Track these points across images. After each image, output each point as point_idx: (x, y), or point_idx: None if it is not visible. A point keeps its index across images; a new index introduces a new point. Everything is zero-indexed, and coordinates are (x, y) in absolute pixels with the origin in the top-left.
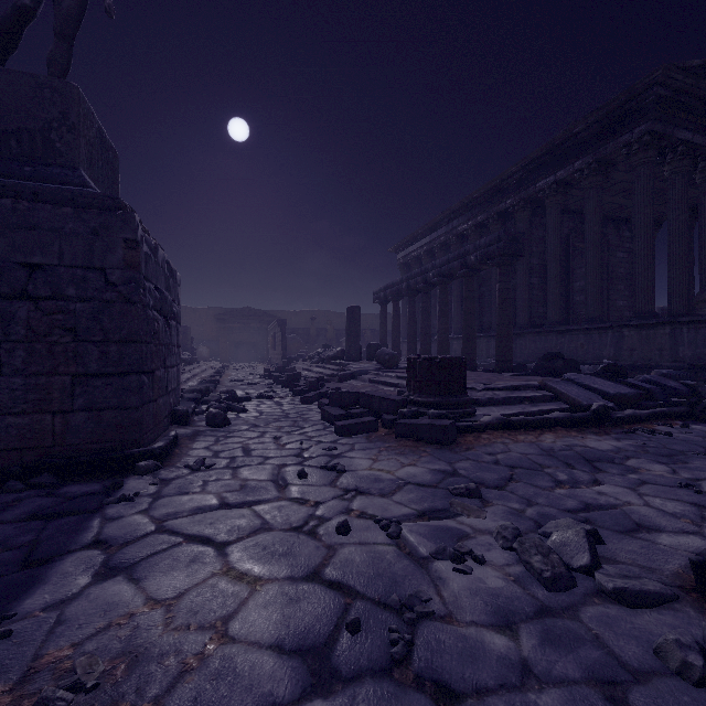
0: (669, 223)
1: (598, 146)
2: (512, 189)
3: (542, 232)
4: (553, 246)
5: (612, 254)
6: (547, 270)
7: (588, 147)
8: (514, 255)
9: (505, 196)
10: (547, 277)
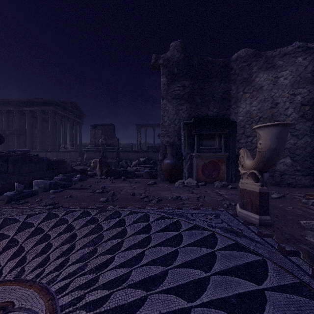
0: (57, 129)
1: (41, 107)
2: (13, 105)
3: (24, 120)
4: (28, 127)
5: (45, 130)
6: (27, 134)
7: (39, 105)
8: (21, 135)
9: (10, 106)
10: (27, 136)
